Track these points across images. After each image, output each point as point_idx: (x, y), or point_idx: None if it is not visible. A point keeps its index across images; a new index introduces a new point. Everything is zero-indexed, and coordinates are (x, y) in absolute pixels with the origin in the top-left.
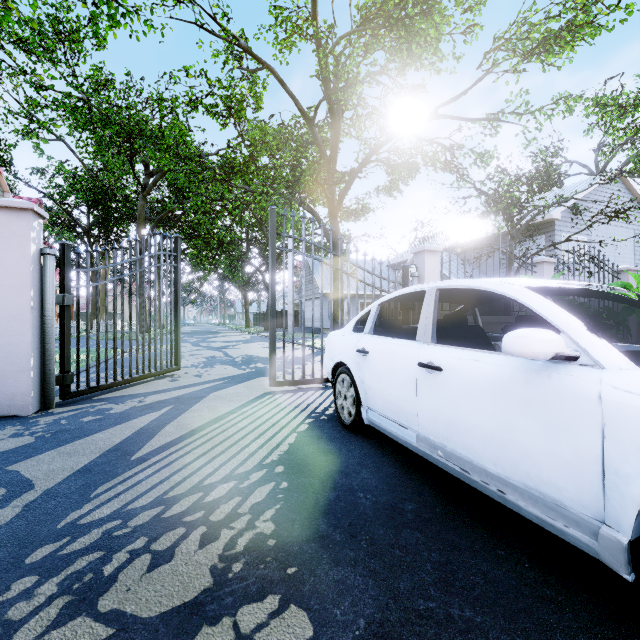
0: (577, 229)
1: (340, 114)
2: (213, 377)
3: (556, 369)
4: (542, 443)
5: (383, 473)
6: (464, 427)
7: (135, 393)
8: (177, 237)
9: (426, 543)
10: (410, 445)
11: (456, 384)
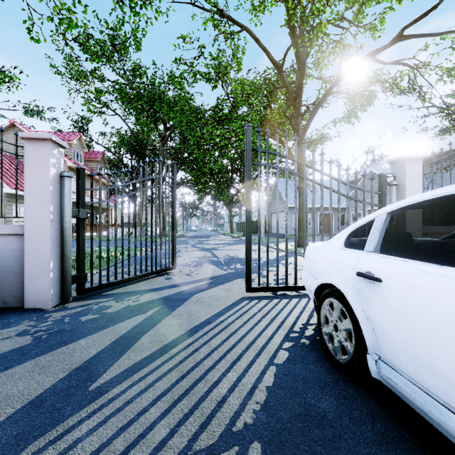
0: None
1: (305, 58)
2: (199, 277)
3: None
4: None
5: None
6: None
7: (135, 290)
8: (173, 163)
9: None
10: None
11: None
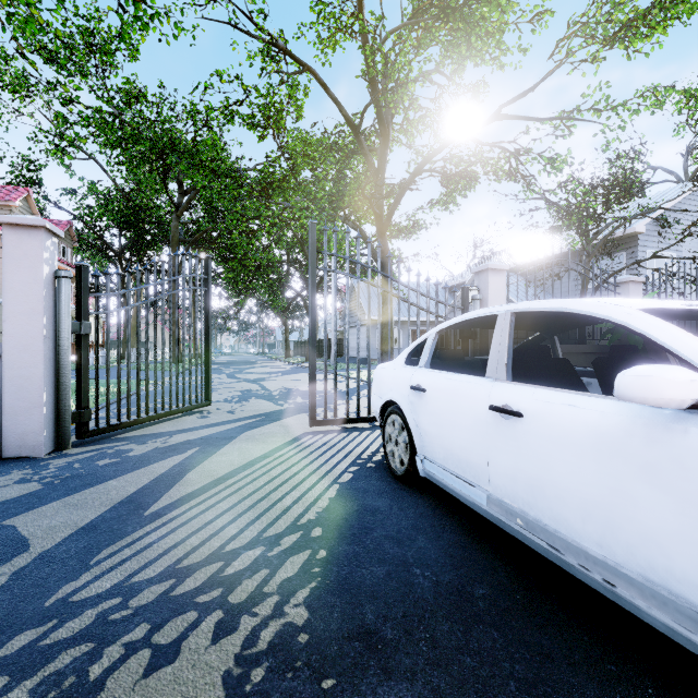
0: (664, 244)
1: (389, 119)
2: (247, 414)
3: (695, 422)
4: (674, 524)
5: (444, 541)
6: (554, 492)
7: (160, 432)
8: (208, 258)
9: (506, 648)
10: (479, 508)
11: (542, 435)
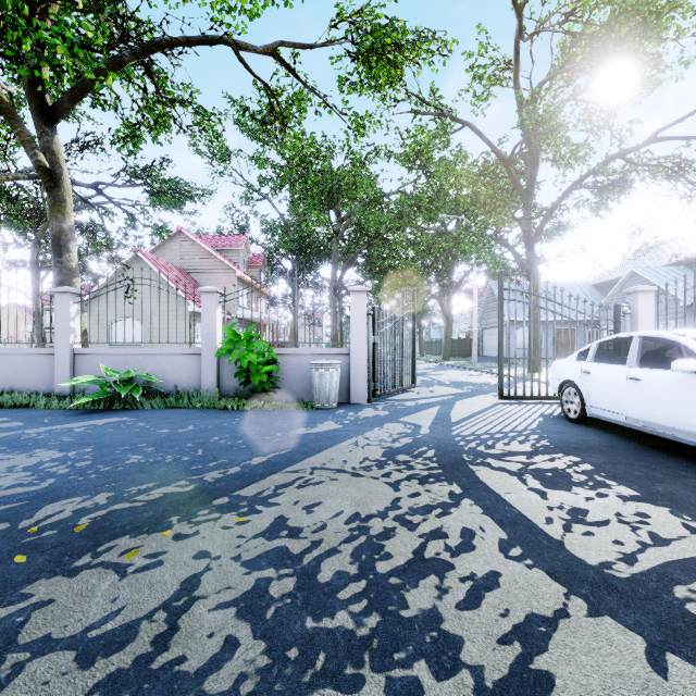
0: None
1: (538, 148)
2: (444, 393)
3: None
4: (691, 409)
5: (603, 438)
6: (654, 407)
7: (404, 398)
8: (414, 290)
9: (630, 454)
10: (622, 422)
11: (650, 387)
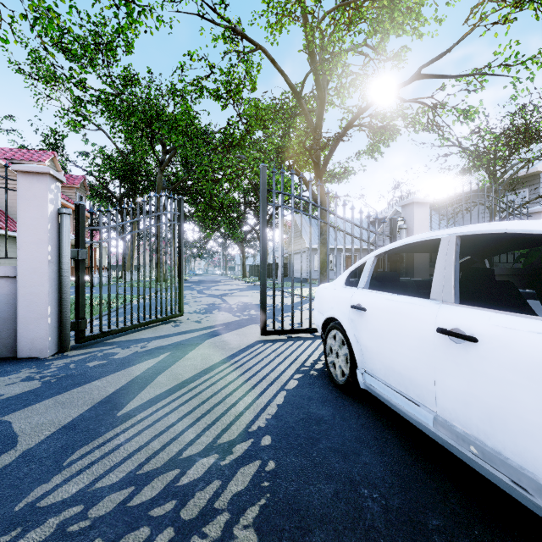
0: None
1: (325, 85)
2: (210, 323)
3: None
4: None
5: (388, 457)
6: (519, 425)
7: (141, 338)
8: (180, 198)
9: None
10: (424, 427)
11: (504, 363)
